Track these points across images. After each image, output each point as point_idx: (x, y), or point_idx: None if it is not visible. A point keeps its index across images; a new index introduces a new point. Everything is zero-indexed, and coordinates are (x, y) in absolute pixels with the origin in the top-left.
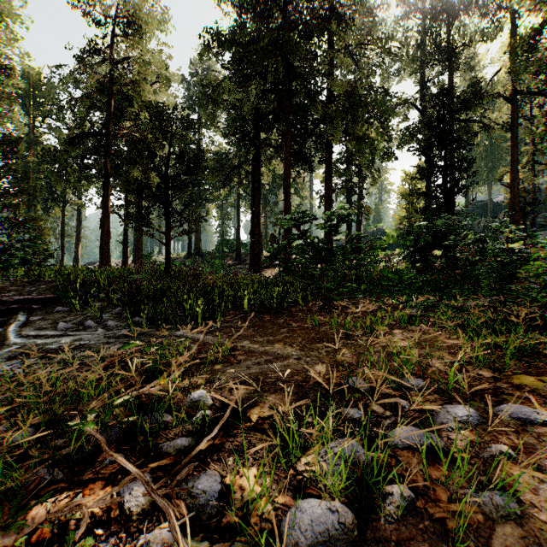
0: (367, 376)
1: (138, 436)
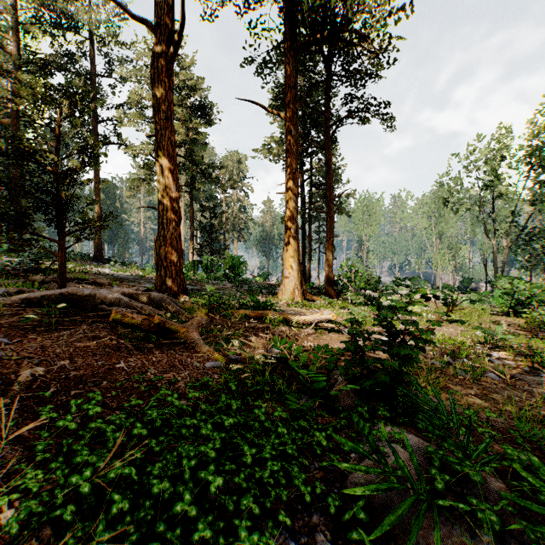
0: (491, 379)
1: (539, 366)
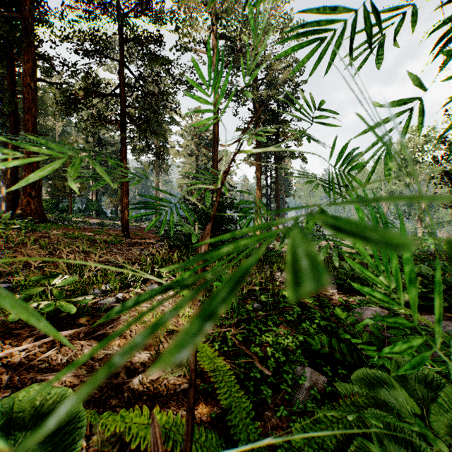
0: None
1: None
